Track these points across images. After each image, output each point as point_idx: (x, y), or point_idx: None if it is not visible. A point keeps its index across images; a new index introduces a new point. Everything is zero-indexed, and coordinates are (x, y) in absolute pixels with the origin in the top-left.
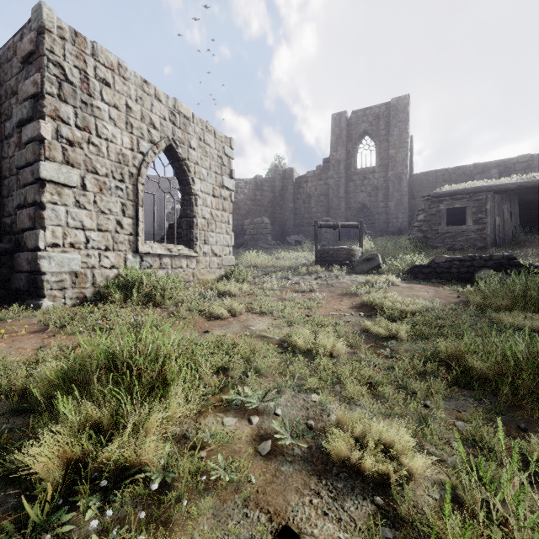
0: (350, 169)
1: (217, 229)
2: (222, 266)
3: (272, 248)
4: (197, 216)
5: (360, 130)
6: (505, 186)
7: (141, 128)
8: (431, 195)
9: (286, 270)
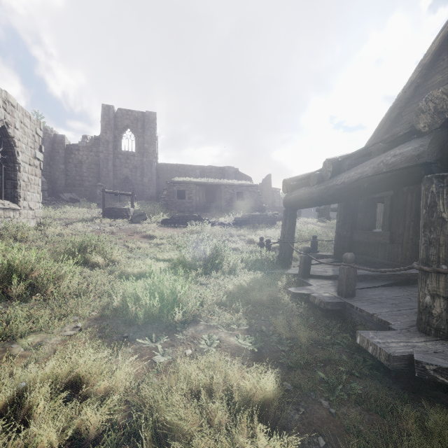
0: (117, 149)
1: (32, 189)
2: (35, 217)
3: (49, 203)
4: (20, 179)
5: (125, 123)
6: (200, 183)
7: None
8: (170, 182)
9: (82, 221)
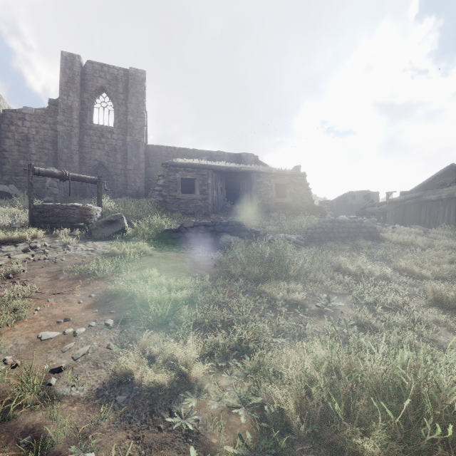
0: (86, 122)
1: None
2: None
3: None
4: None
5: (98, 84)
6: (219, 168)
7: None
8: (169, 164)
9: None
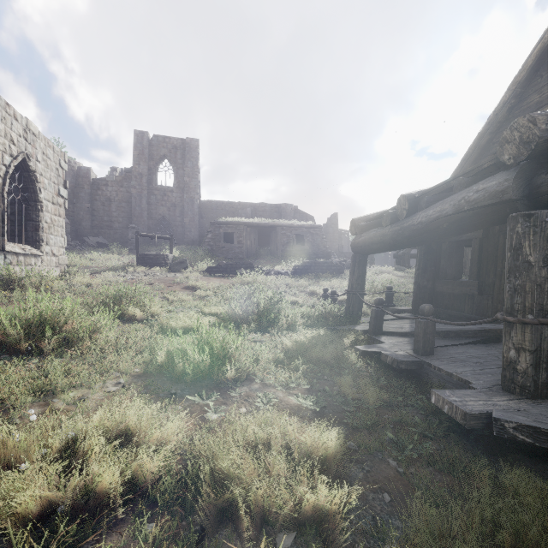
0: (152, 184)
1: (55, 232)
2: (59, 265)
3: (73, 248)
4: (43, 220)
5: (161, 153)
6: (252, 224)
7: (4, 144)
8: (216, 222)
9: (113, 270)
